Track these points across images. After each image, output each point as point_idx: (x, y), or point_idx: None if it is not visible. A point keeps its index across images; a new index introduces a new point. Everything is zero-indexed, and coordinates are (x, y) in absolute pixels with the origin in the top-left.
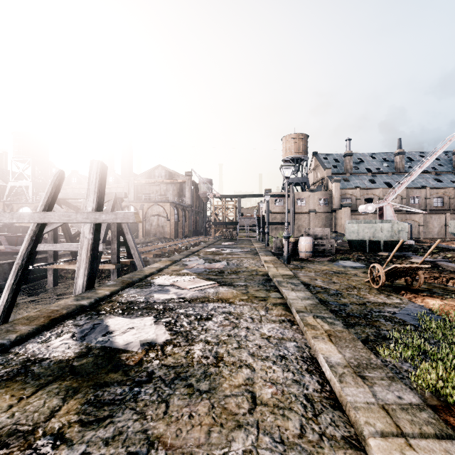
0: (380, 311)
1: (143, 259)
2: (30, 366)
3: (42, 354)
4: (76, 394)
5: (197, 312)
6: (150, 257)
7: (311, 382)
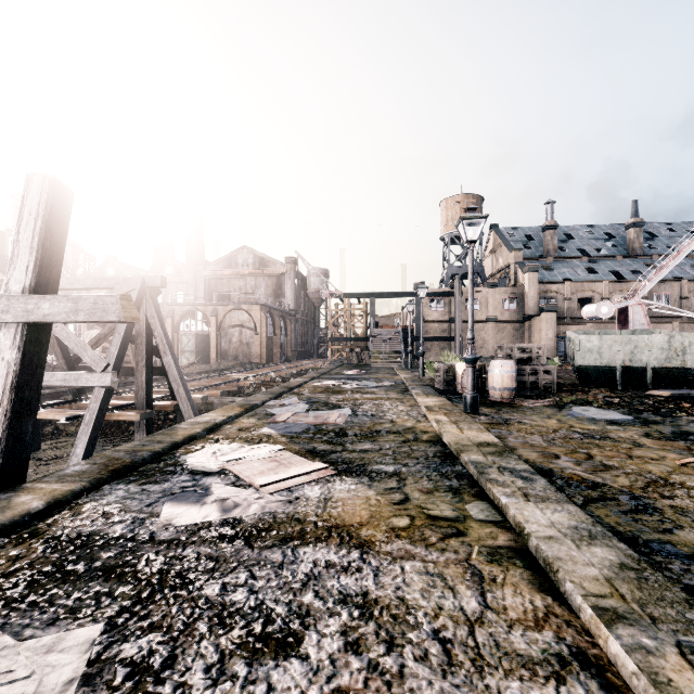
0: None
1: (202, 400)
2: None
3: None
4: None
5: (260, 596)
6: (216, 395)
7: None
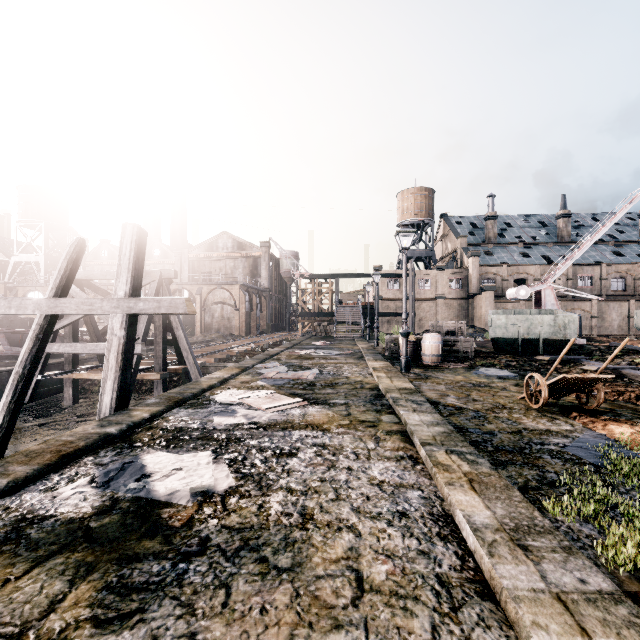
0: (543, 443)
1: (201, 365)
2: (25, 528)
3: (44, 509)
4: (90, 573)
5: (276, 444)
6: (210, 362)
7: (445, 555)
